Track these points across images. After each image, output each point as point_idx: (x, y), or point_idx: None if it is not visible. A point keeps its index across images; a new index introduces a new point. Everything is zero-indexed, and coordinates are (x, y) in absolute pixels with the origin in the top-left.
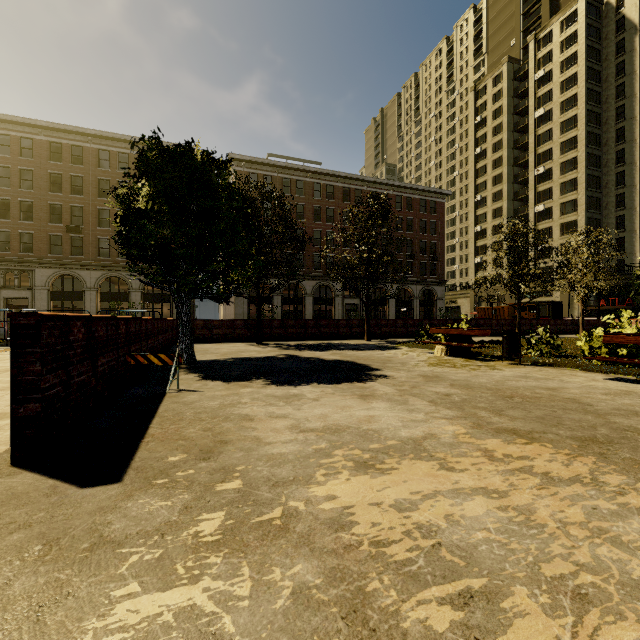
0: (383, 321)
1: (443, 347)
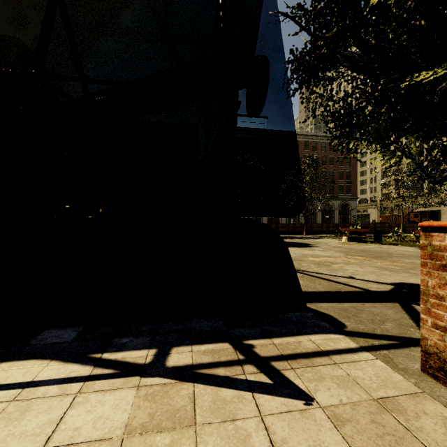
0: (314, 224)
1: (346, 237)
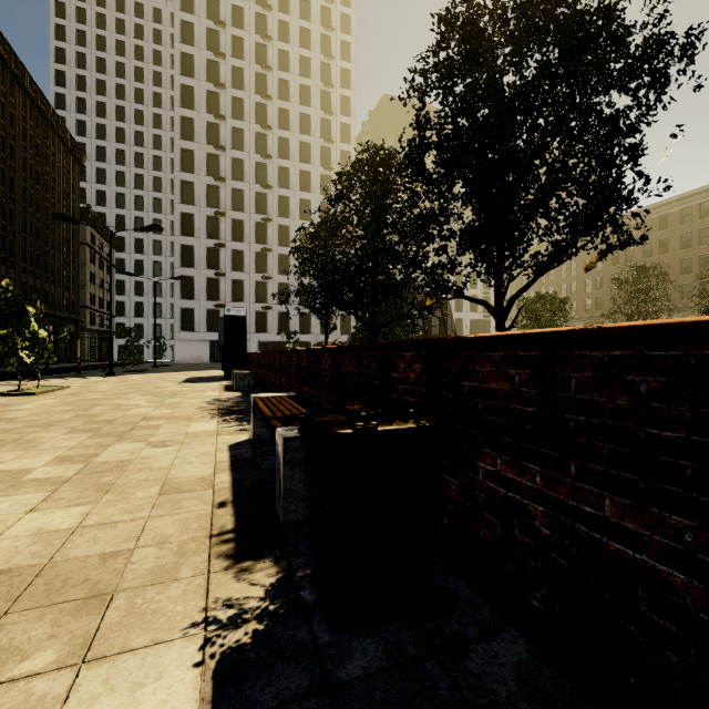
0: None
1: None
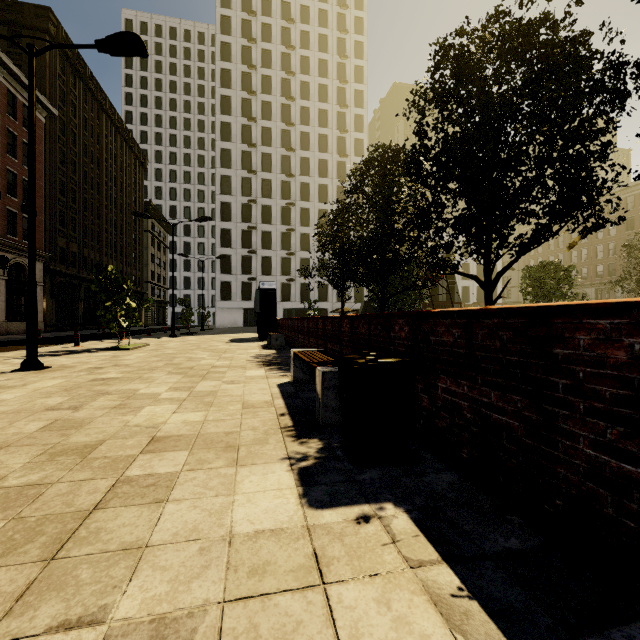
0: None
1: None
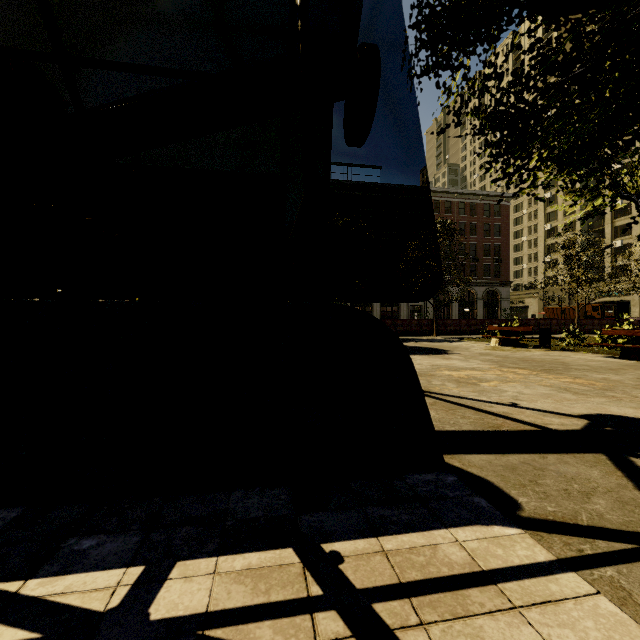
0: (449, 321)
1: (497, 339)
